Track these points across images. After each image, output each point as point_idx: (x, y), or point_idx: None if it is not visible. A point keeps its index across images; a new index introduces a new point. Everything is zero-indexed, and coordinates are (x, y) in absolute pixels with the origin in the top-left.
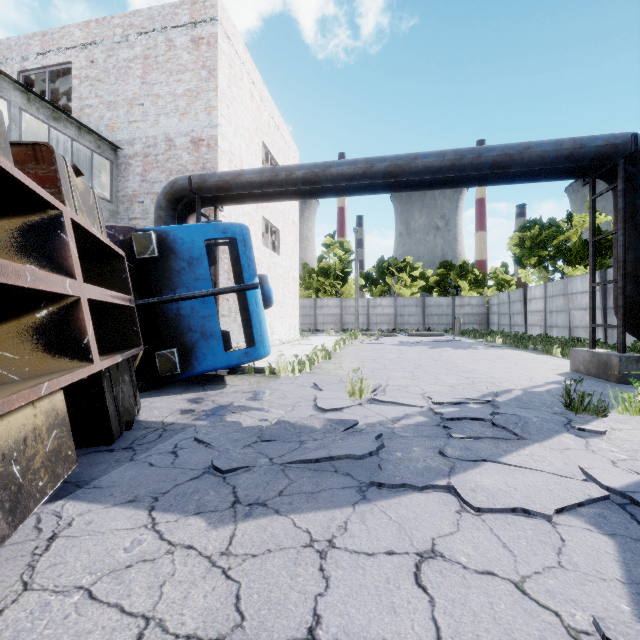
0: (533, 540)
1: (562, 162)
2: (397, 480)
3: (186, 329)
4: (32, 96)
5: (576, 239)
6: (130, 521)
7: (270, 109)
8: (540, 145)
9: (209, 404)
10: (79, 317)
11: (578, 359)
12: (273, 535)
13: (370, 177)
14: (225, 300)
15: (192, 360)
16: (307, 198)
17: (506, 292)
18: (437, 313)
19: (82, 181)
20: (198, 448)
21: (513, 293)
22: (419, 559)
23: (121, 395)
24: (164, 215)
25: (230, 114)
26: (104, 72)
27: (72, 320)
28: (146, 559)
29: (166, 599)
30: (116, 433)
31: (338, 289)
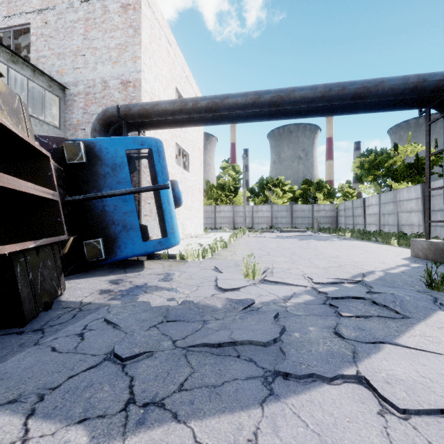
0: None
1: (408, 93)
2: (303, 369)
3: (110, 223)
4: None
5: (400, 163)
6: None
7: (182, 64)
8: (391, 80)
9: (126, 285)
10: None
11: (417, 247)
12: None
13: (258, 106)
14: (147, 203)
15: (115, 248)
16: (209, 124)
17: (350, 201)
18: (301, 216)
19: (5, 84)
20: (105, 329)
21: (355, 201)
22: None
23: (40, 278)
24: (98, 136)
25: (151, 64)
26: (55, 31)
27: None
28: None
29: None
30: (29, 315)
31: (231, 199)
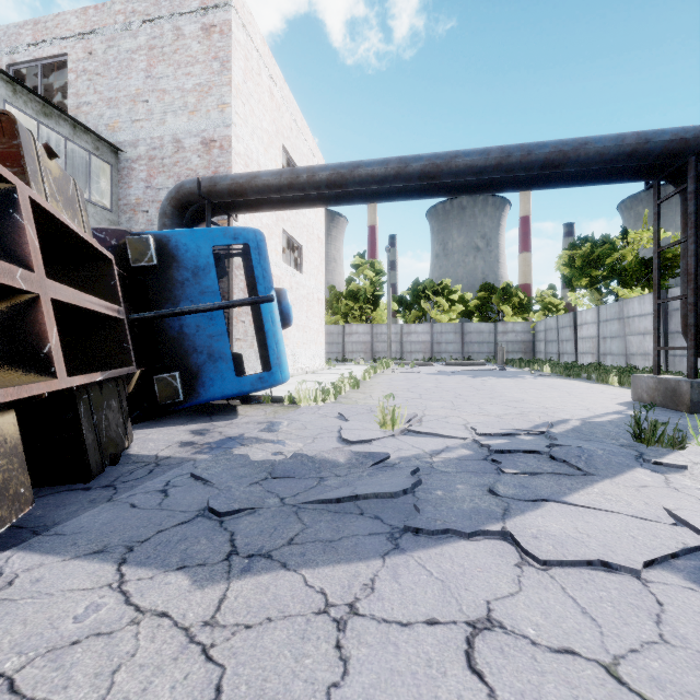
0: (621, 604)
1: (624, 160)
2: (438, 524)
3: (190, 350)
4: (18, 87)
5: (632, 258)
6: (91, 578)
7: (292, 110)
8: (599, 140)
9: (215, 436)
10: (37, 319)
11: (641, 387)
12: (276, 597)
13: (404, 179)
14: (240, 322)
15: (197, 386)
16: (332, 205)
17: (554, 317)
18: (478, 340)
19: (58, 166)
20: (194, 486)
21: (562, 318)
22: (471, 631)
23: (105, 423)
24: (169, 223)
25: (246, 112)
26: (104, 65)
27: (28, 323)
28: (101, 632)
29: (117, 693)
30: (95, 468)
31: (368, 314)
